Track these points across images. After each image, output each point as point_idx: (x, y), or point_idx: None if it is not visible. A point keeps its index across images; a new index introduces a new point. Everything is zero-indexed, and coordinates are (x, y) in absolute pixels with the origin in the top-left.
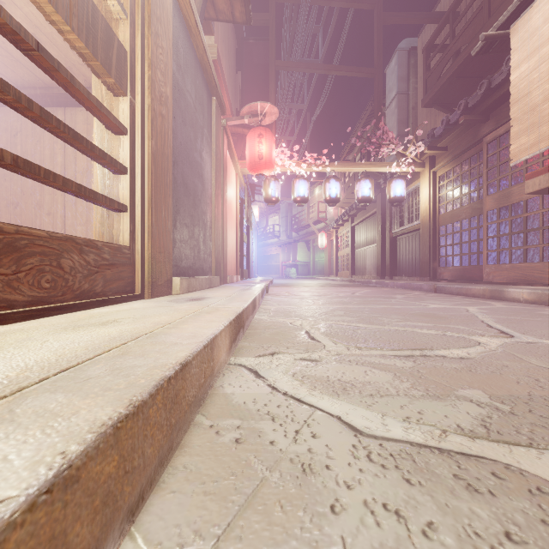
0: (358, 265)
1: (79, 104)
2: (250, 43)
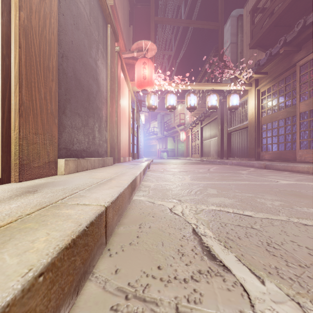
0: (205, 150)
1: None
2: (138, 7)
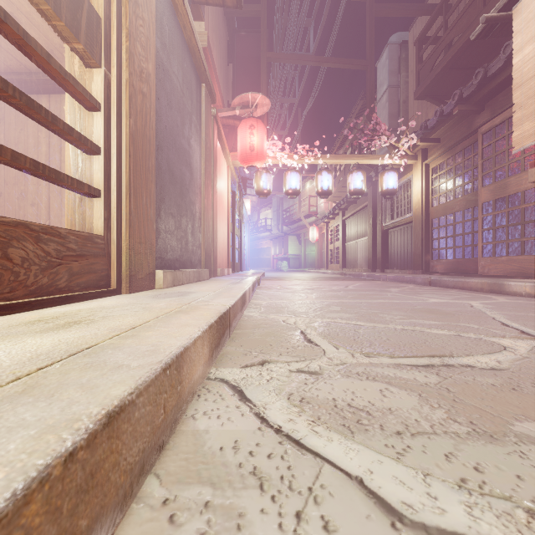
0: (349, 258)
1: (64, 91)
2: (241, 35)
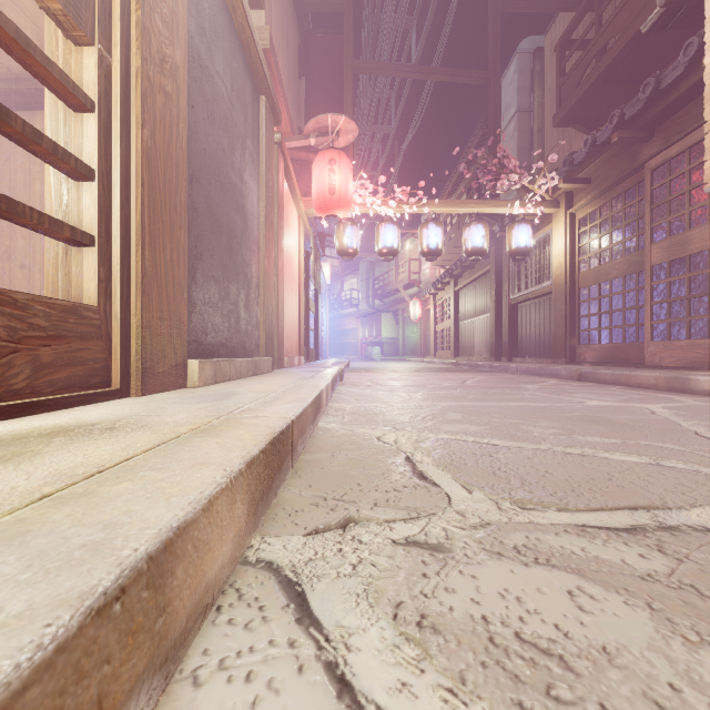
0: (464, 342)
1: None
2: (318, 37)
